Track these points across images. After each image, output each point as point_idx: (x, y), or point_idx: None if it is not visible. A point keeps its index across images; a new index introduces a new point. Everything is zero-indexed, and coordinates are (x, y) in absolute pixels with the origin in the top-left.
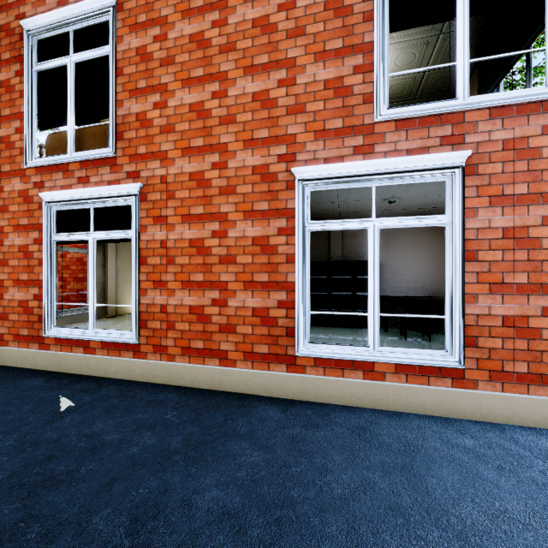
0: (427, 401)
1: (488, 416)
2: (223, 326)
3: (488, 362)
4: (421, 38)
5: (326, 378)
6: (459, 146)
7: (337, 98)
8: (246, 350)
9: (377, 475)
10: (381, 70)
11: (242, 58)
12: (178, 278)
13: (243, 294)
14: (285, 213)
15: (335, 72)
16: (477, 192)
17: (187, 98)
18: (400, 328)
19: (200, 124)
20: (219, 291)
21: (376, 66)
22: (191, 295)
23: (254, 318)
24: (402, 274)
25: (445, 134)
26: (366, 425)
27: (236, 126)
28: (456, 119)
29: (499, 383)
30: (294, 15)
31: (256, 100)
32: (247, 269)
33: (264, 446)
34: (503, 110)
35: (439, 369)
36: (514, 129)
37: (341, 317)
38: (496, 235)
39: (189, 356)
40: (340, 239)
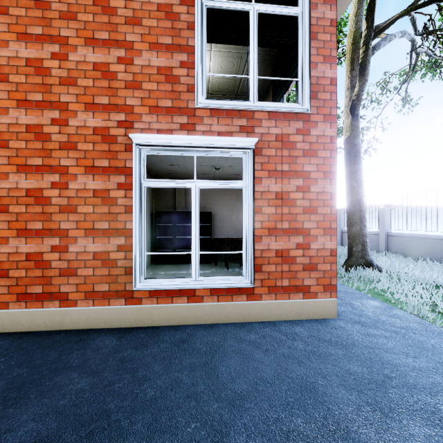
0: (231, 312)
1: (268, 317)
2: (63, 270)
3: (268, 281)
4: (237, 52)
5: (159, 305)
6: (251, 134)
7: (168, 83)
8: (87, 290)
9: (184, 374)
10: (200, 69)
11: (83, 29)
12: (13, 226)
13: (84, 240)
14: (124, 171)
15: (166, 62)
16: (261, 167)
17: (24, 52)
18: (226, 261)
19: (39, 80)
20: (59, 238)
21: (197, 65)
22: (28, 243)
23: (95, 261)
24: (228, 222)
25: (243, 125)
26: (186, 338)
27: (77, 89)
28: (249, 115)
29: (274, 294)
30: (132, 6)
31: (97, 70)
32: (89, 218)
33: (93, 372)
34: (276, 115)
35: (239, 289)
36: (282, 128)
37: (184, 256)
38: (272, 197)
39: (26, 302)
40: (183, 194)
